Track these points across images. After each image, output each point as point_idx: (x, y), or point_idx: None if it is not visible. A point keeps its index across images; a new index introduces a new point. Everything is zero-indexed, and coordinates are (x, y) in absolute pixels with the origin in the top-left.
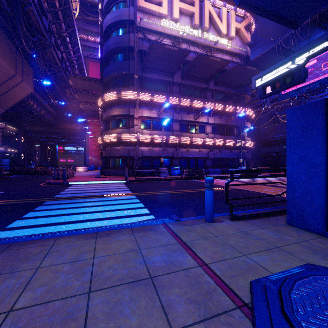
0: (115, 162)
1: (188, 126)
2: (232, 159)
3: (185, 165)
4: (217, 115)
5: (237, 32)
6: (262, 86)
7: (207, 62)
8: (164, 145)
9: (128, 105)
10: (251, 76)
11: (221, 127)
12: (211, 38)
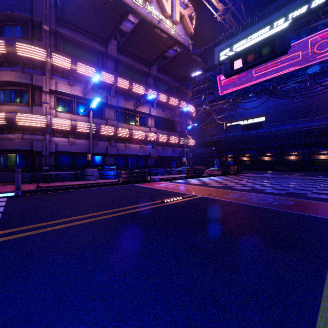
0: (5, 159)
1: (126, 116)
2: (175, 158)
3: (122, 164)
4: (160, 107)
5: (181, 18)
6: (230, 59)
7: (151, 36)
8: (94, 137)
9: (31, 69)
10: (195, 69)
11: (164, 121)
12: (154, 13)
